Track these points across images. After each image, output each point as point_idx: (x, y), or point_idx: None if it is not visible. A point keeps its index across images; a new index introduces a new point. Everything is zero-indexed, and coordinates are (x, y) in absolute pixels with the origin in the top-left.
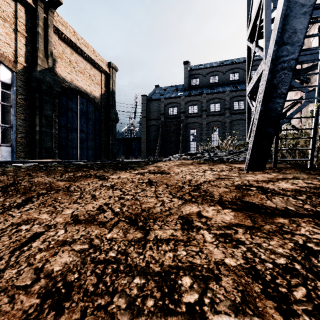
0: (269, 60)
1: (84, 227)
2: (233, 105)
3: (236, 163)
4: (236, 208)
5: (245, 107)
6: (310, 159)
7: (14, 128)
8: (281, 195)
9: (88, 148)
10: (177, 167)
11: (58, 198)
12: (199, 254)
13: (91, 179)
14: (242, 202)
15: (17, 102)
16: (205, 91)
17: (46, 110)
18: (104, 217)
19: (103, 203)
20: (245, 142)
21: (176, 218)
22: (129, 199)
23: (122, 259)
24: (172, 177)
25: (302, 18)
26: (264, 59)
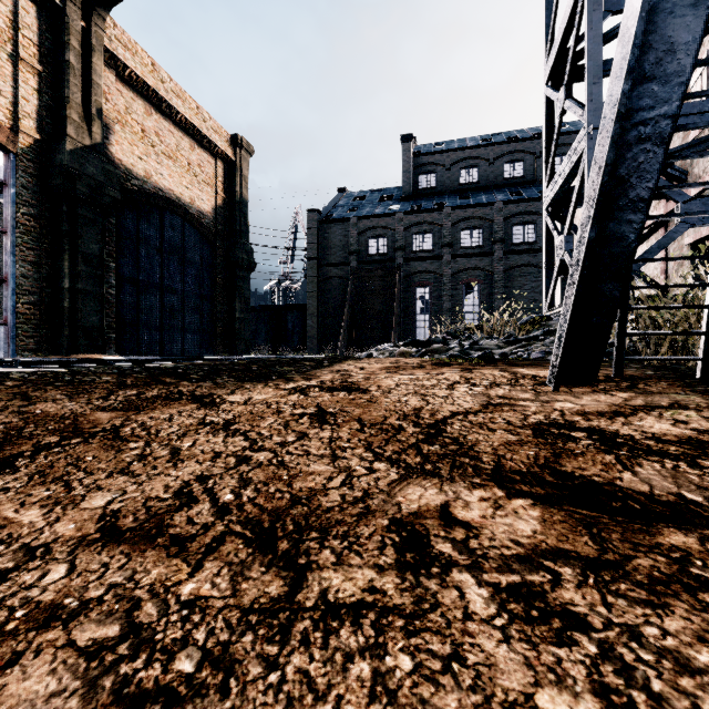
0: (609, 117)
1: (125, 555)
2: (512, 234)
3: (524, 365)
4: (544, 494)
5: (539, 238)
6: (702, 358)
7: (12, 282)
8: (656, 455)
9: (185, 328)
10: (386, 375)
11: (85, 459)
12: (452, 668)
13: (179, 404)
14: (558, 475)
15: (19, 222)
16: (449, 201)
17: (86, 242)
18: (187, 520)
19: (195, 476)
20: (541, 317)
21: (382, 528)
22: (263, 464)
23: (212, 688)
24: (375, 400)
25: (689, 17)
26: (586, 126)
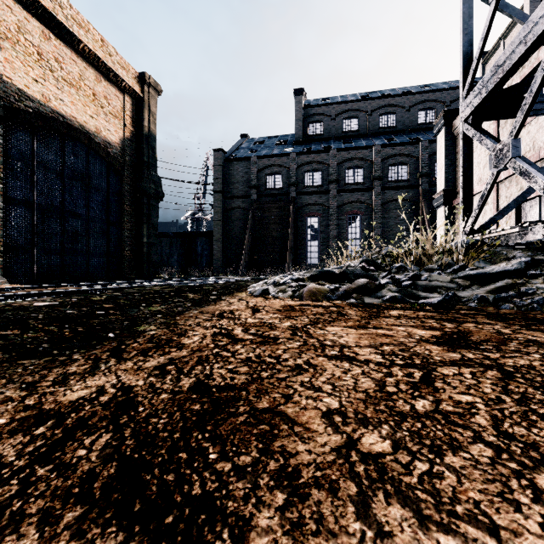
0: None
1: None
2: (388, 173)
3: (543, 327)
4: None
5: (410, 177)
6: None
7: None
8: None
9: (90, 252)
10: (295, 351)
11: None
12: None
13: None
14: None
15: None
16: (334, 145)
17: None
18: None
19: None
20: (479, 241)
21: None
22: None
23: None
24: None
25: None
26: None
